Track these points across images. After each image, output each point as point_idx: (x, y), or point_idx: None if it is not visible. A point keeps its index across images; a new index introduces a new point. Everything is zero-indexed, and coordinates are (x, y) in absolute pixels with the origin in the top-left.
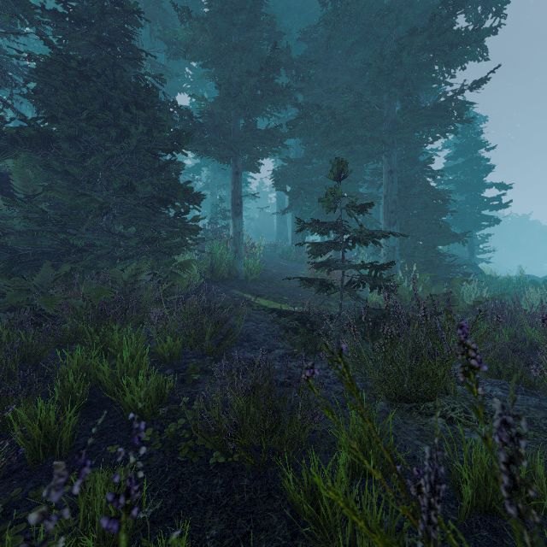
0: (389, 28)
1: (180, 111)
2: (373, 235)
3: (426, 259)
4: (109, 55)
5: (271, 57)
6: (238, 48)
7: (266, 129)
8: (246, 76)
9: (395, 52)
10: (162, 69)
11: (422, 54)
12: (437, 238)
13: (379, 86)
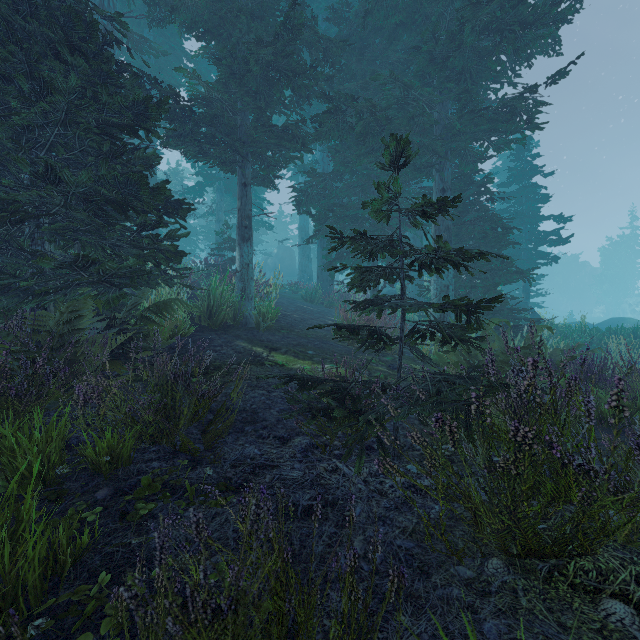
0: (442, 6)
1: (161, 89)
2: (461, 252)
3: None
4: None
5: (290, 17)
6: (245, 12)
7: (284, 125)
8: (255, 44)
9: (452, 33)
10: (144, 44)
11: (487, 36)
12: (497, 275)
13: (429, 81)
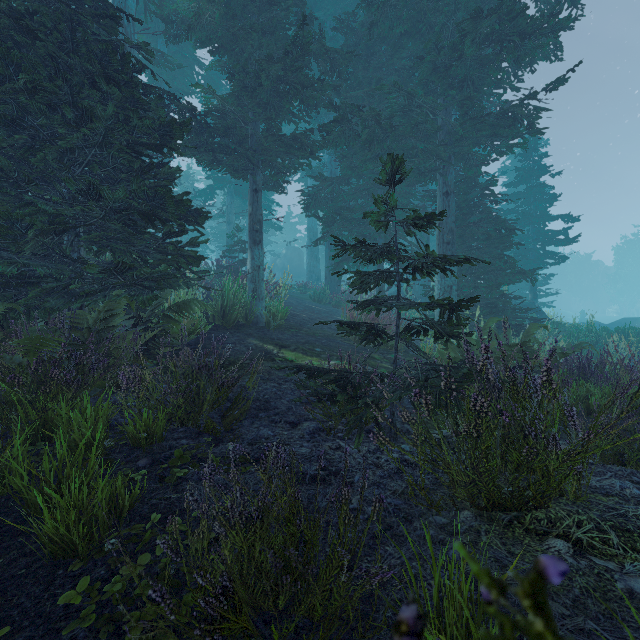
0: (445, 16)
1: (179, 104)
2: (445, 259)
3: (487, 301)
4: (69, 9)
5: (299, 36)
6: (256, 29)
7: (293, 134)
8: (266, 61)
9: (454, 43)
10: (161, 58)
11: (487, 46)
12: (501, 275)
13: (432, 88)
